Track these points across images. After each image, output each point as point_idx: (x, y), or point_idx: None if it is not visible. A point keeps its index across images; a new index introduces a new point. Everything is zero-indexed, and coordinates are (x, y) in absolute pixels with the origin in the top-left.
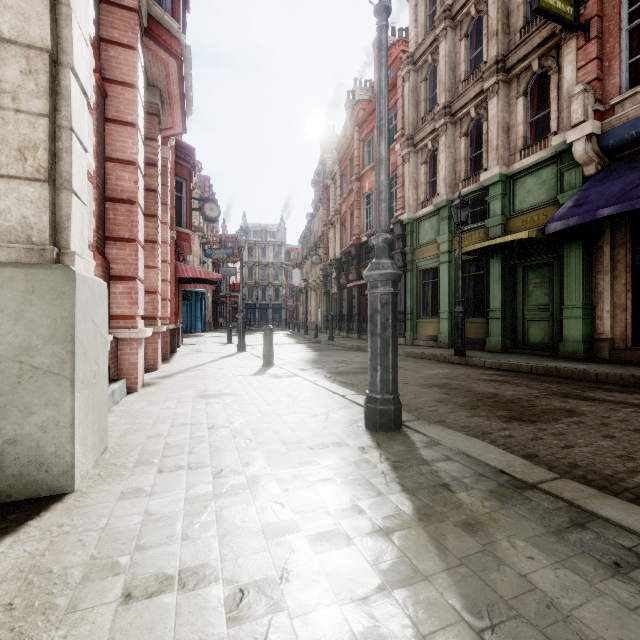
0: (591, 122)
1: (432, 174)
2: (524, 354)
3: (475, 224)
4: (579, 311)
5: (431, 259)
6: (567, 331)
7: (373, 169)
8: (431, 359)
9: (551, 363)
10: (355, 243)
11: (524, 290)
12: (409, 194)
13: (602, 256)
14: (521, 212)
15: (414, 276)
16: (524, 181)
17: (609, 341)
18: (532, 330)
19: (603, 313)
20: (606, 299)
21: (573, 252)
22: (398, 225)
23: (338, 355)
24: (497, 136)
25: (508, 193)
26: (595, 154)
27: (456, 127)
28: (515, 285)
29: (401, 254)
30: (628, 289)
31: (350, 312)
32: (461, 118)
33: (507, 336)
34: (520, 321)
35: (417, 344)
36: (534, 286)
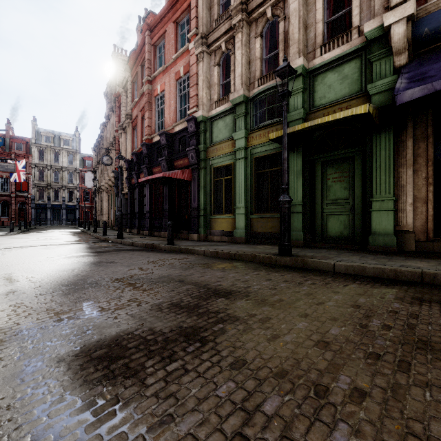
0: (415, 1)
1: (225, 77)
2: (332, 248)
3: (273, 120)
4: (390, 203)
5: (225, 156)
6: (377, 224)
7: (165, 71)
8: (249, 260)
9: (414, 263)
10: (147, 142)
11: (322, 185)
12: (203, 93)
13: (405, 150)
14: (322, 107)
15: (208, 173)
16: (324, 76)
17: (414, 233)
18: (331, 224)
19: (406, 206)
20: (409, 192)
21: (383, 143)
22: (192, 122)
23: (125, 261)
24: (299, 29)
25: (308, 88)
26: (407, 43)
27: (251, 28)
28: (313, 180)
29: (195, 151)
30: (430, 182)
31: (141, 210)
32: (256, 19)
33: (307, 230)
34: (319, 215)
35: (211, 239)
36: (333, 181)
